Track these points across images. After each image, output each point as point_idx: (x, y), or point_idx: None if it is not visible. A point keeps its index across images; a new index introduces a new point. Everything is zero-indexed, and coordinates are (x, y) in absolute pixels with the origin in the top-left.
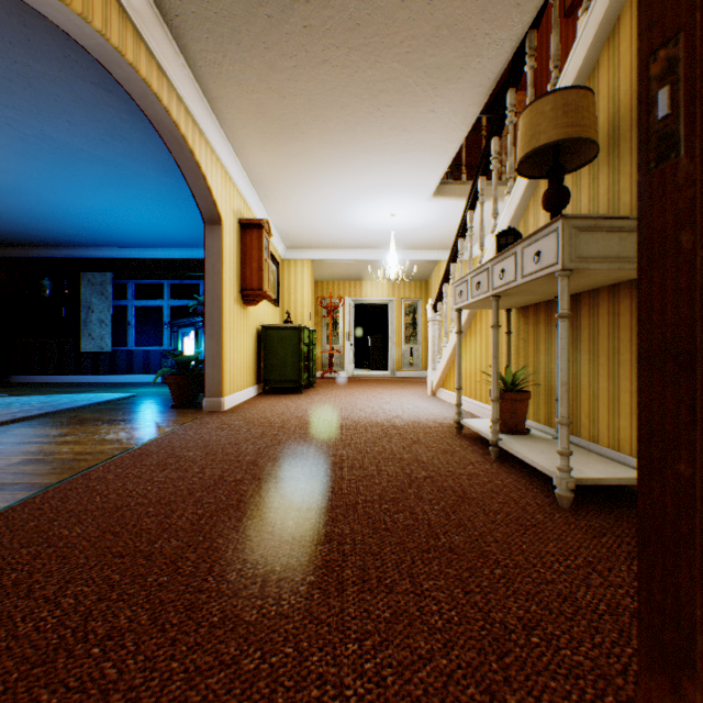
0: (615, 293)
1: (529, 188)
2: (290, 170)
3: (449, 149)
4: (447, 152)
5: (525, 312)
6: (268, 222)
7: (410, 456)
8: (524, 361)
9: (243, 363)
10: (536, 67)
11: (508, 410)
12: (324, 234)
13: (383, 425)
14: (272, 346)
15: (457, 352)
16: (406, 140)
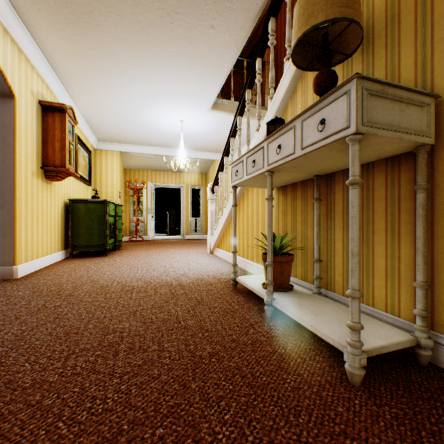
0: (370, 171)
1: (289, 91)
2: (91, 64)
3: (224, 68)
4: (223, 70)
5: (284, 190)
6: (73, 109)
7: (194, 322)
8: (283, 229)
9: (46, 231)
10: (278, 34)
11: (277, 271)
12: (129, 131)
13: (172, 285)
14: (80, 217)
15: (233, 221)
16: (192, 52)
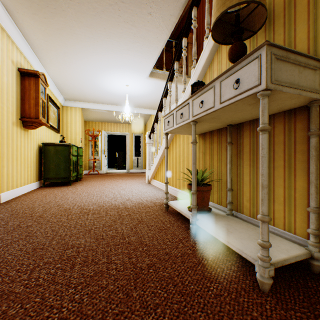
0: (271, 121)
1: (208, 62)
2: (58, 41)
3: (159, 46)
4: (157, 47)
5: (204, 136)
6: (44, 75)
7: (136, 238)
8: (203, 165)
9: (24, 167)
10: (197, 22)
11: (199, 197)
12: (88, 93)
13: (119, 208)
14: (50, 156)
15: (166, 160)
16: (134, 33)
